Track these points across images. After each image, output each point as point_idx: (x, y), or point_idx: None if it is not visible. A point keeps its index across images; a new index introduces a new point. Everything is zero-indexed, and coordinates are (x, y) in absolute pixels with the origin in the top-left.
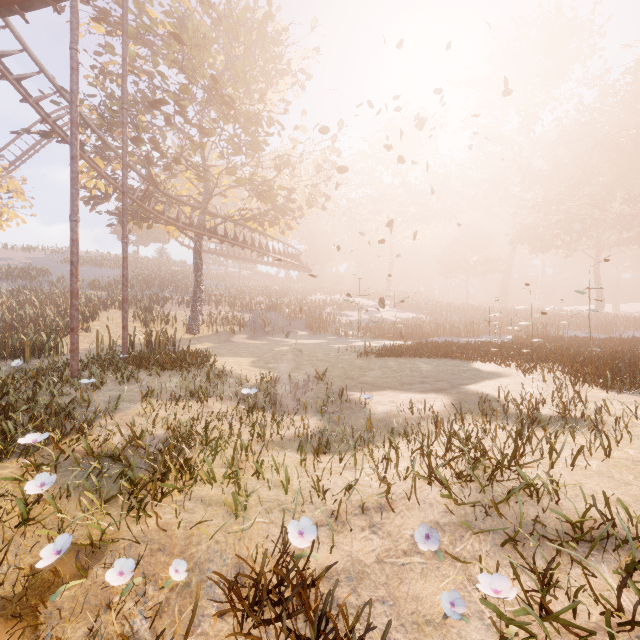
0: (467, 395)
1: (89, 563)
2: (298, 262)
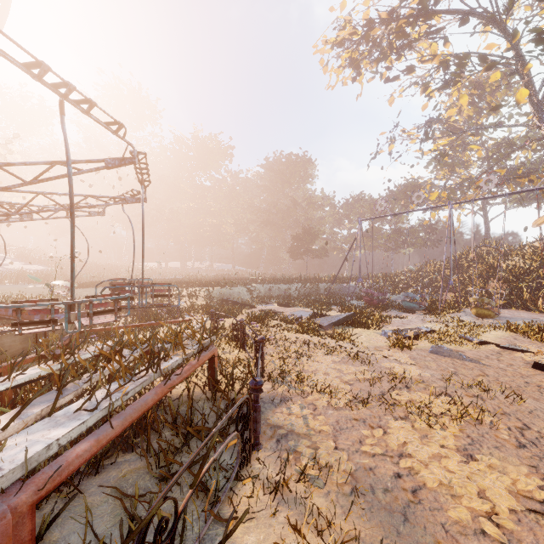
0: None
1: None
2: None
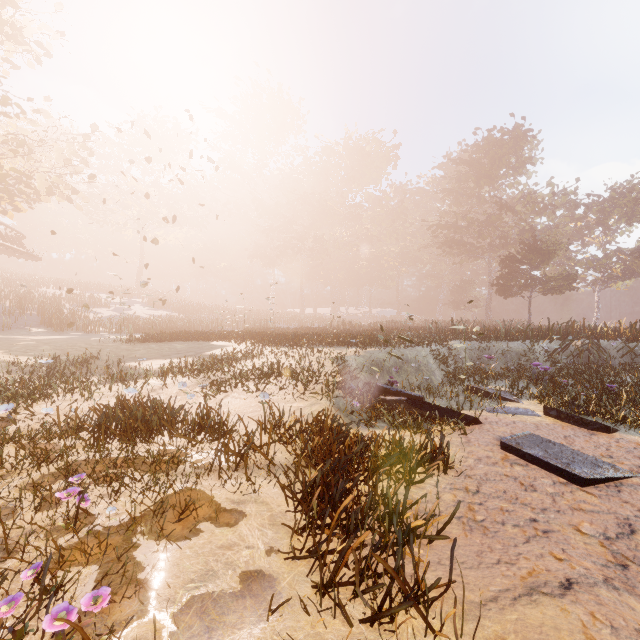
0: (206, 356)
1: (9, 424)
2: (21, 248)
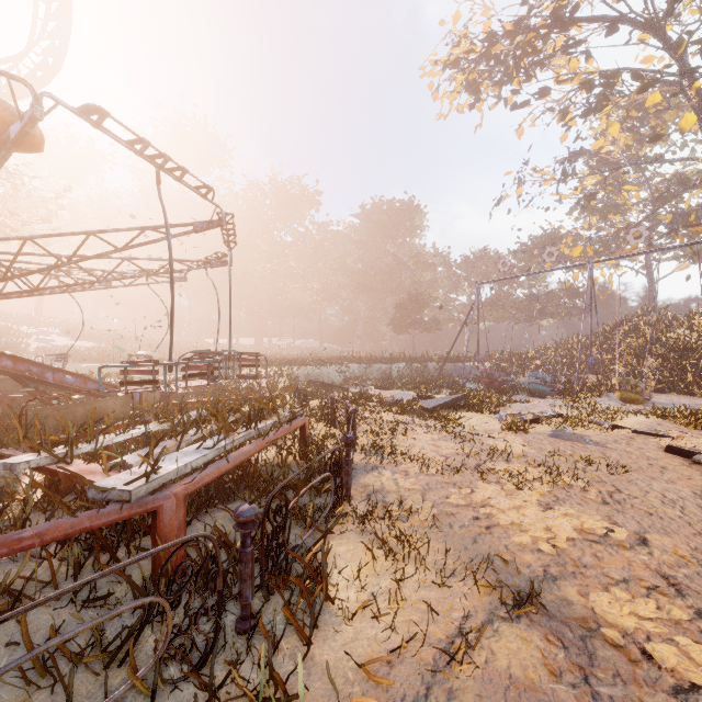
0: None
1: None
2: None
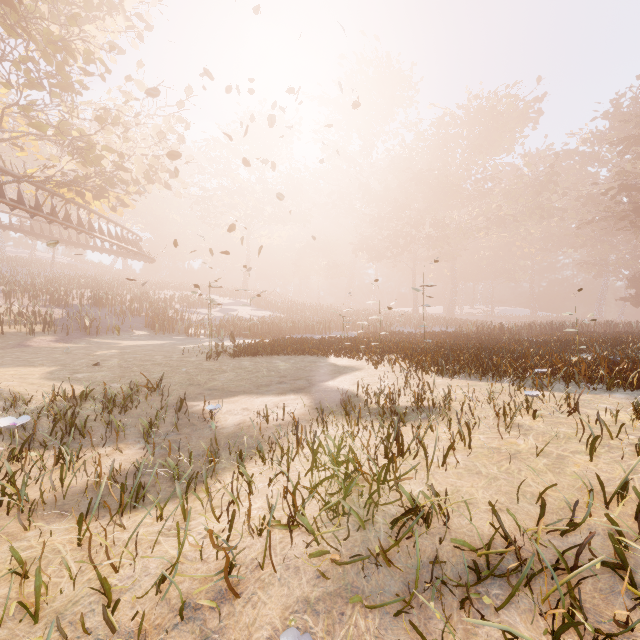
0: (327, 392)
1: None
2: (137, 249)
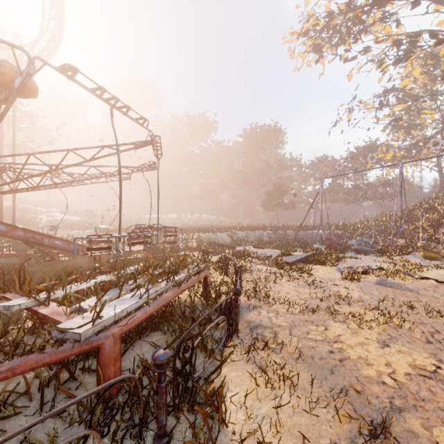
0: None
1: None
2: None
